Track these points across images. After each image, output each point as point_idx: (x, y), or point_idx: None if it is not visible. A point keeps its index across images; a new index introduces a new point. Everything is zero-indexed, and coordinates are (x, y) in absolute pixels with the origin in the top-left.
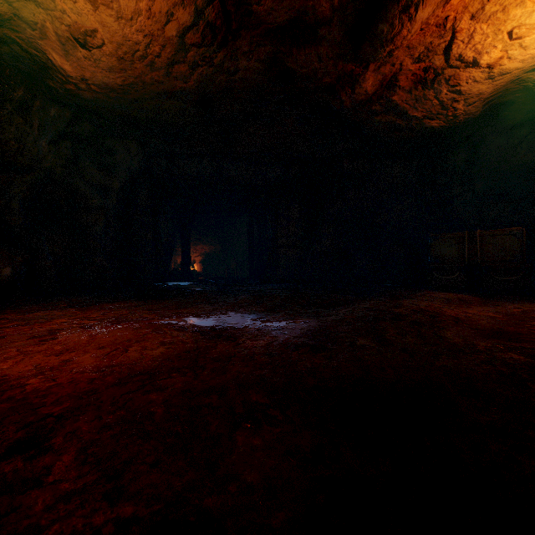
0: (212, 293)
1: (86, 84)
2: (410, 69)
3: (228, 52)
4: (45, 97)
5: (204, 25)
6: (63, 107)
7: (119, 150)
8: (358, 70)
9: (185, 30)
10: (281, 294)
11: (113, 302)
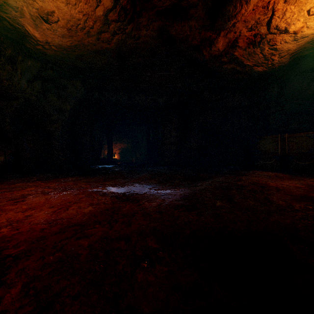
0: (125, 172)
1: (49, 46)
2: (245, 35)
3: (134, 25)
4: (25, 54)
5: (119, 8)
6: (36, 60)
7: (70, 87)
8: (213, 36)
9: (108, 11)
10: (166, 173)
11: (64, 177)
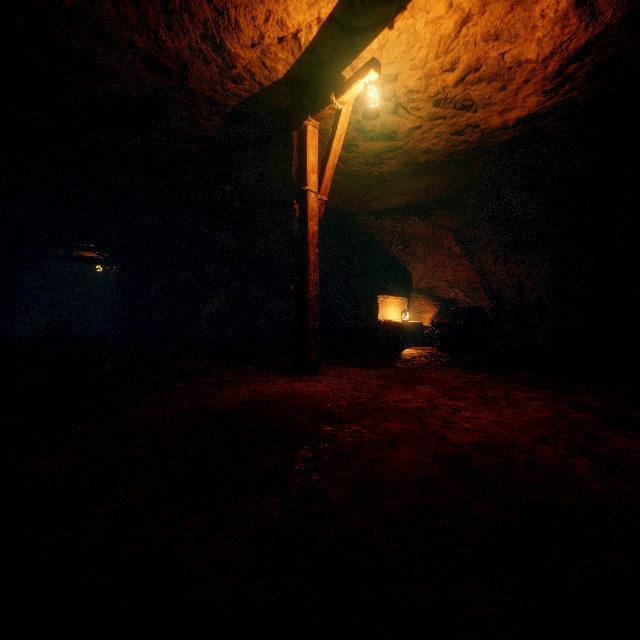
0: None
1: None
2: None
3: None
4: None
5: None
6: None
7: None
8: None
9: None
10: None
11: None
